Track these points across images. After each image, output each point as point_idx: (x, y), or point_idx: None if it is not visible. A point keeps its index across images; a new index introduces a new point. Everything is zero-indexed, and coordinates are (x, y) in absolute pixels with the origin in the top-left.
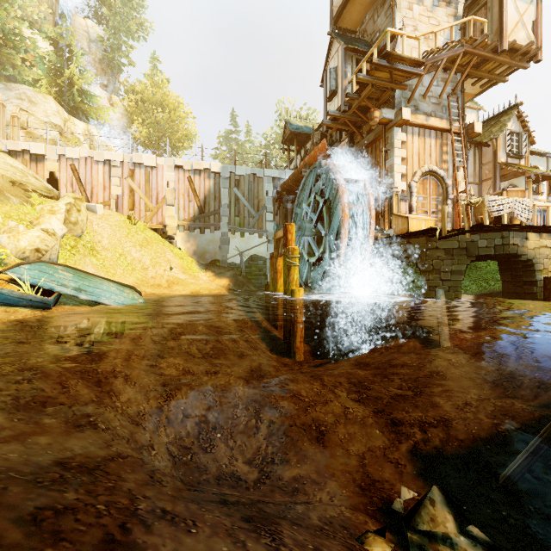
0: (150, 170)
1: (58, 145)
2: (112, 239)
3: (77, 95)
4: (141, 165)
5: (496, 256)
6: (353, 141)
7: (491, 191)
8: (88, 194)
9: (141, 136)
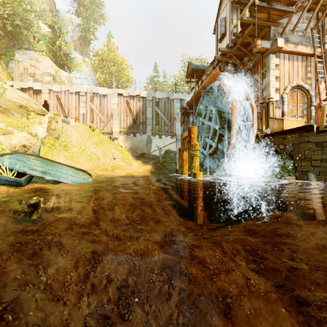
0: (103, 97)
1: (49, 84)
2: (78, 140)
3: (64, 57)
4: (97, 94)
5: None
6: (236, 70)
7: None
8: (66, 113)
9: (101, 81)
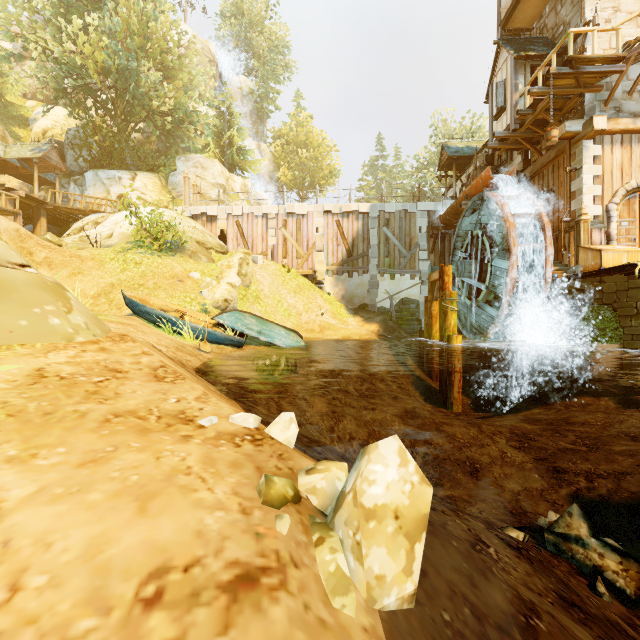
0: (301, 218)
1: (225, 204)
2: (271, 287)
3: (235, 153)
4: (293, 215)
5: None
6: (528, 160)
7: None
8: (249, 246)
9: (287, 179)
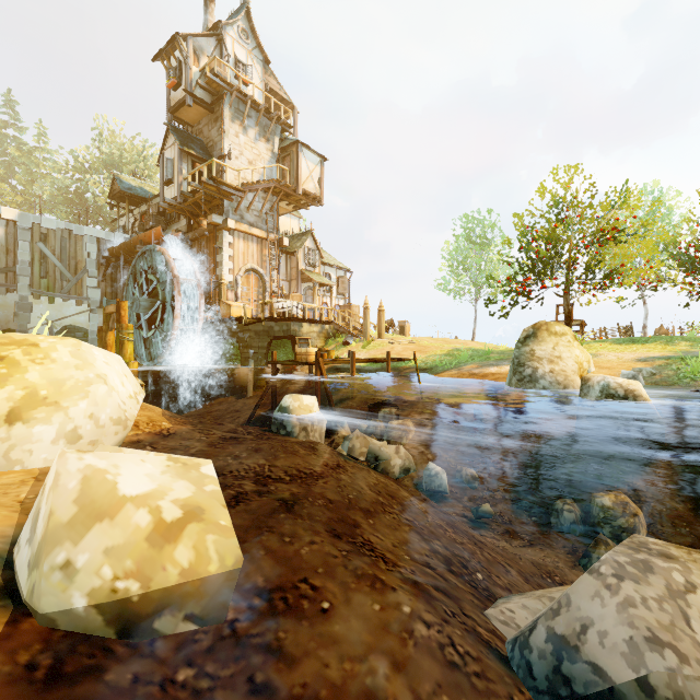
0: None
1: None
2: None
3: None
4: None
5: (285, 337)
6: (191, 226)
7: (296, 288)
8: None
9: None
